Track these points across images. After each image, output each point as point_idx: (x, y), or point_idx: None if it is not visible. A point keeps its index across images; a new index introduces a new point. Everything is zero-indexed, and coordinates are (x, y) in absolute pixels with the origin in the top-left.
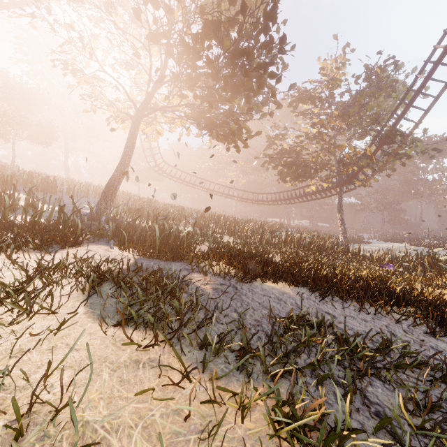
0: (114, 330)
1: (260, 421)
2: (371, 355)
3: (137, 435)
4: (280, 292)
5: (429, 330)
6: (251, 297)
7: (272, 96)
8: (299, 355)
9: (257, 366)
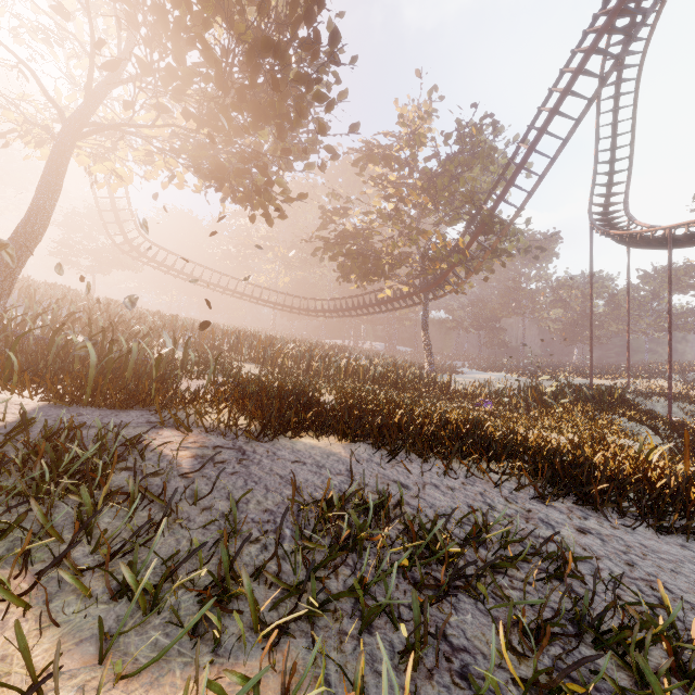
0: None
1: None
2: (457, 552)
3: None
4: (324, 453)
5: (538, 492)
6: (269, 467)
7: (319, 131)
8: (336, 572)
9: (243, 615)
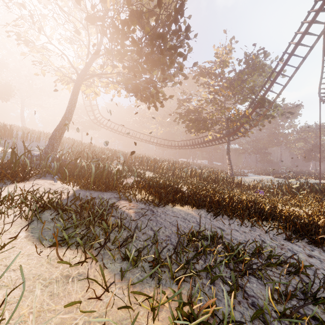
0: (50, 250)
1: (166, 319)
2: (248, 259)
3: None
4: (185, 213)
5: (287, 237)
6: (164, 218)
7: (180, 70)
8: (198, 261)
9: (166, 273)
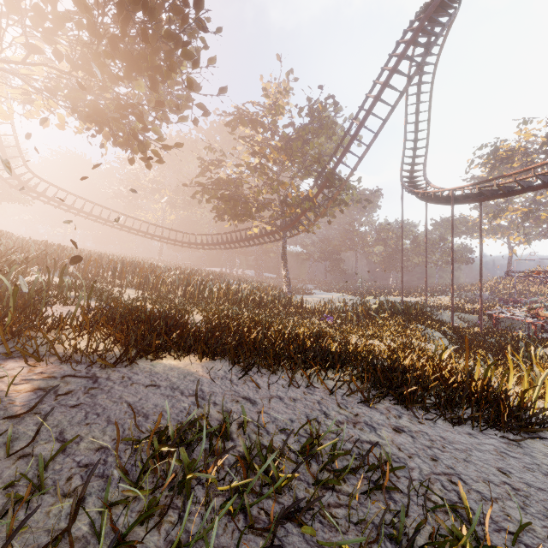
0: None
1: None
2: (289, 476)
3: None
4: (181, 373)
5: (364, 397)
6: (119, 395)
7: (188, 86)
8: (158, 523)
9: None
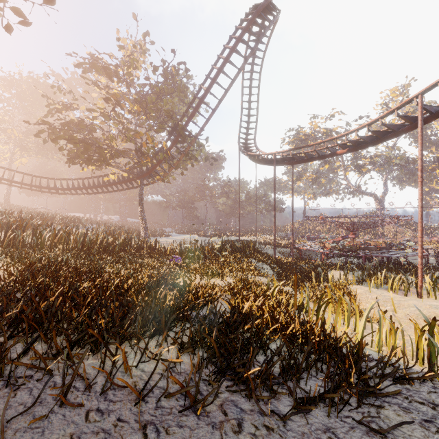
0: None
1: None
2: None
3: None
4: None
5: (189, 396)
6: None
7: None
8: None
9: None
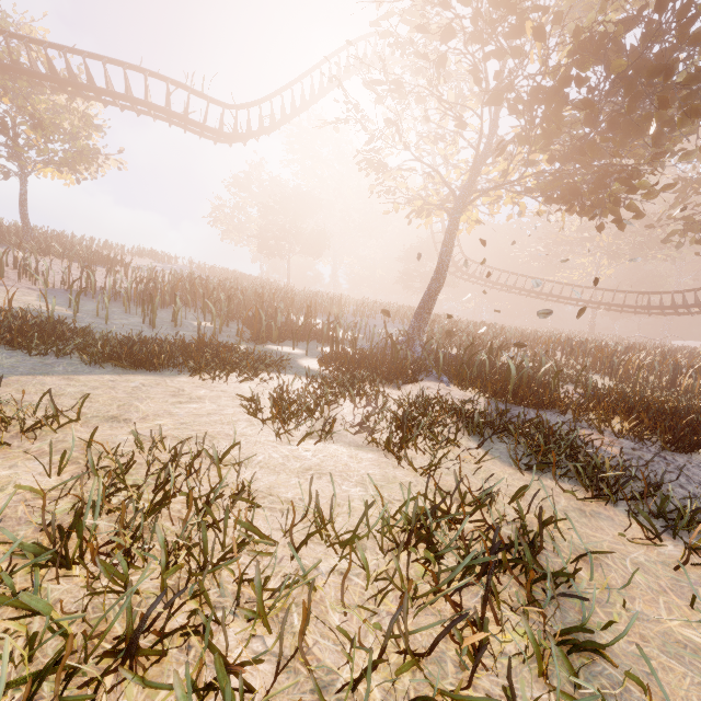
0: (530, 476)
1: None
2: None
3: (631, 566)
4: None
5: None
6: None
7: None
8: None
9: None
